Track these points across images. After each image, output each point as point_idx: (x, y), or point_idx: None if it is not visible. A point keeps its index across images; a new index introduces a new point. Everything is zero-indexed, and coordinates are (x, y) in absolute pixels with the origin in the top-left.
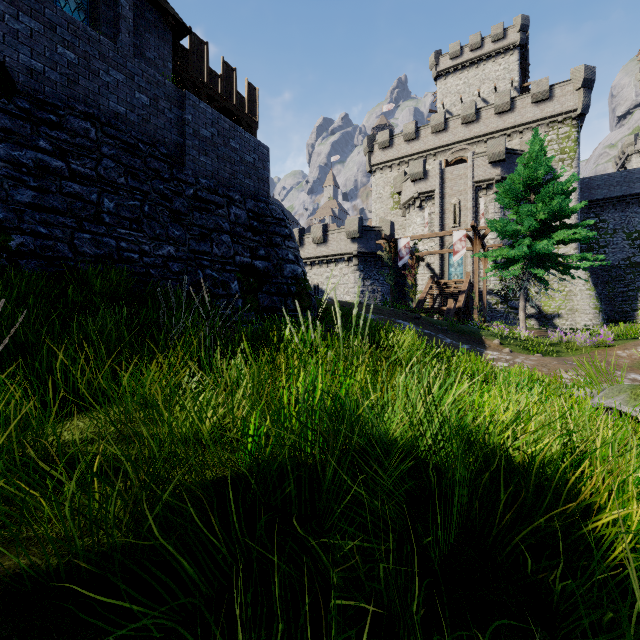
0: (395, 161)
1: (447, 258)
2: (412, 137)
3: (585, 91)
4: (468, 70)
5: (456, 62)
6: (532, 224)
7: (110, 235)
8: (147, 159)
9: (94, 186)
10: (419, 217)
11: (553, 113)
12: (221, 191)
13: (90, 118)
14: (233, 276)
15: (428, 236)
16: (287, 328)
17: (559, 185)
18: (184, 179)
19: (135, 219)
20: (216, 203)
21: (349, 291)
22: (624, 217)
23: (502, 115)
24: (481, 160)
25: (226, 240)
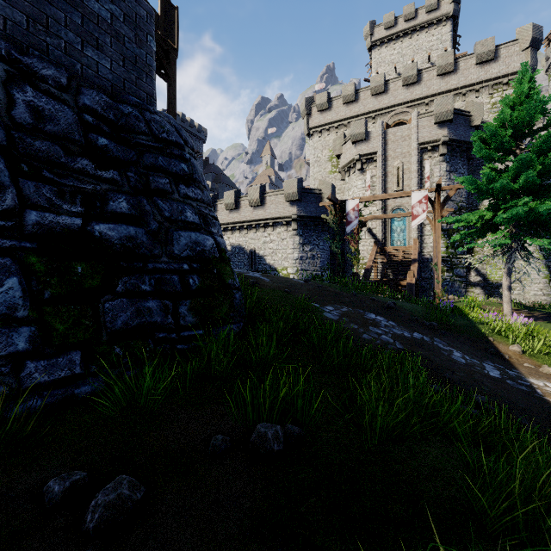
0: (333, 124)
1: (390, 223)
2: (351, 99)
3: (532, 51)
4: (402, 40)
5: (390, 32)
6: (530, 180)
7: None
8: None
9: None
10: (360, 180)
11: (498, 74)
12: None
13: None
14: (5, 264)
15: (380, 197)
16: None
17: None
18: None
19: None
20: None
21: (288, 257)
22: None
23: (444, 77)
24: (426, 120)
25: None
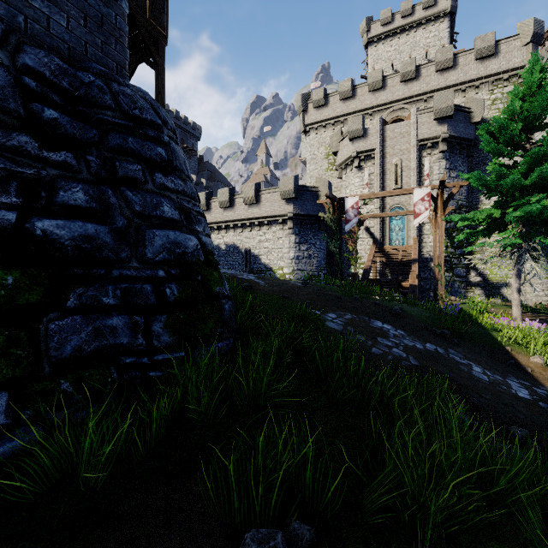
0: (330, 120)
1: (388, 222)
2: (348, 95)
3: (534, 46)
4: (399, 37)
5: (387, 28)
6: (544, 175)
7: None
8: None
9: None
10: (357, 178)
11: (498, 70)
12: None
13: None
14: None
15: (380, 195)
16: None
17: None
18: None
19: None
20: None
21: (283, 256)
22: None
23: (443, 72)
24: (426, 116)
25: None
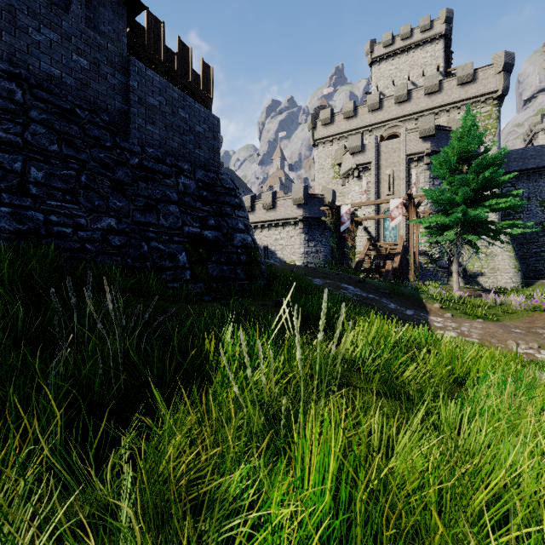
0: (336, 136)
1: (382, 222)
2: (351, 115)
3: (505, 74)
4: (399, 57)
5: (389, 50)
6: (466, 193)
7: (37, 208)
8: (85, 126)
9: (19, 153)
10: (357, 186)
11: (476, 94)
12: (169, 161)
13: (16, 78)
14: (181, 247)
15: (367, 203)
16: (228, 333)
17: (492, 157)
18: (128, 148)
19: (69, 190)
20: (163, 173)
21: (295, 251)
22: (537, 186)
23: (431, 95)
24: (413, 135)
25: (174, 210)
